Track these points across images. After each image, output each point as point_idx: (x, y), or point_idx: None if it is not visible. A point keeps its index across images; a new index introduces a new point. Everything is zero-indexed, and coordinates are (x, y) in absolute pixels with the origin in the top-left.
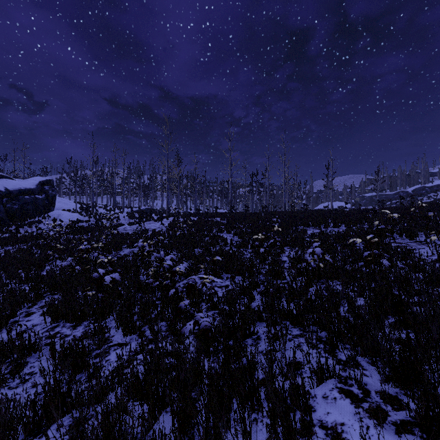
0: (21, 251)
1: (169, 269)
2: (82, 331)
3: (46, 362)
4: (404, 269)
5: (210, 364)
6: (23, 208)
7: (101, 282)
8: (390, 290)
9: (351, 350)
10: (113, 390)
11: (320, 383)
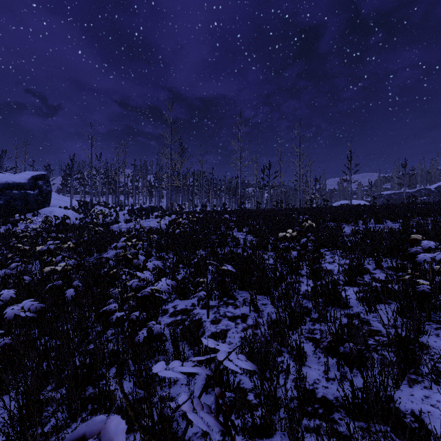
0: None
1: (140, 289)
2: None
3: None
4: None
5: None
6: (10, 204)
7: (2, 317)
8: None
9: None
10: None
11: None
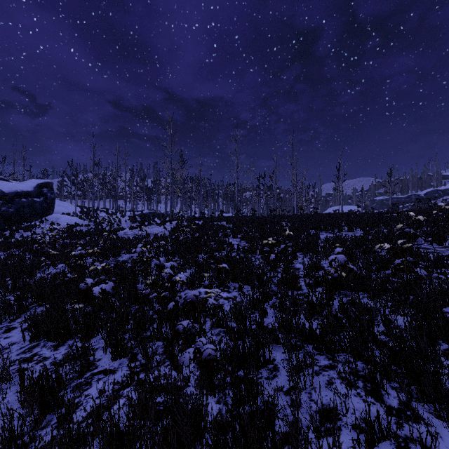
0: (12, 257)
1: (168, 278)
2: (64, 353)
3: (13, 396)
4: (440, 279)
5: (215, 404)
6: (20, 212)
7: (89, 294)
8: (441, 308)
9: (401, 391)
10: (84, 447)
11: (370, 448)
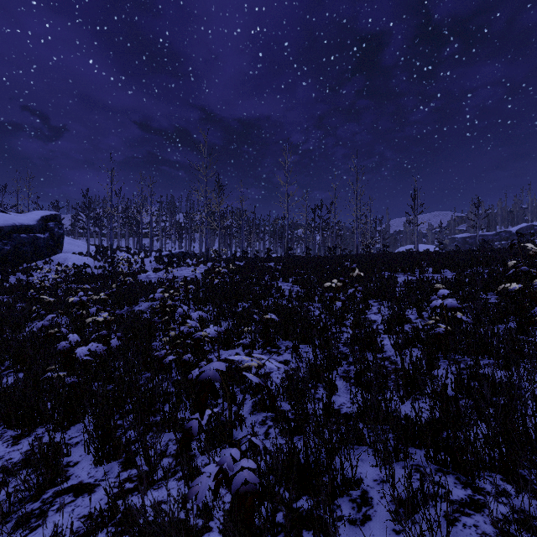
0: None
1: (191, 334)
2: (25, 450)
3: None
4: None
5: None
6: (18, 250)
7: (71, 357)
8: None
9: None
10: None
11: None
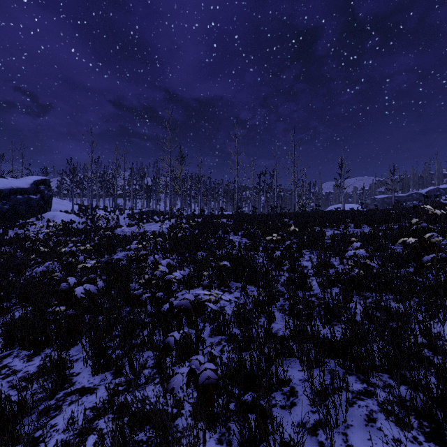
0: (2, 255)
1: (162, 277)
2: (38, 365)
3: None
4: None
5: (216, 445)
6: (15, 209)
7: (70, 295)
8: None
9: None
10: None
11: None
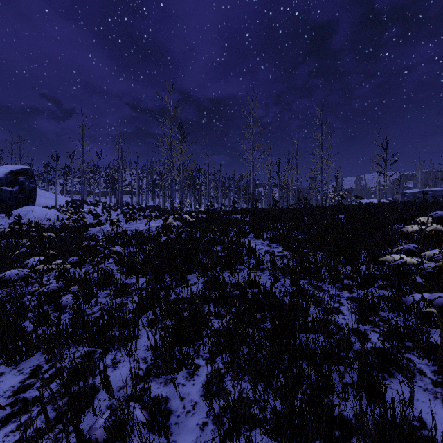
0: None
1: None
2: None
3: None
4: None
5: None
6: None
7: None
8: None
9: None
10: None
11: None
